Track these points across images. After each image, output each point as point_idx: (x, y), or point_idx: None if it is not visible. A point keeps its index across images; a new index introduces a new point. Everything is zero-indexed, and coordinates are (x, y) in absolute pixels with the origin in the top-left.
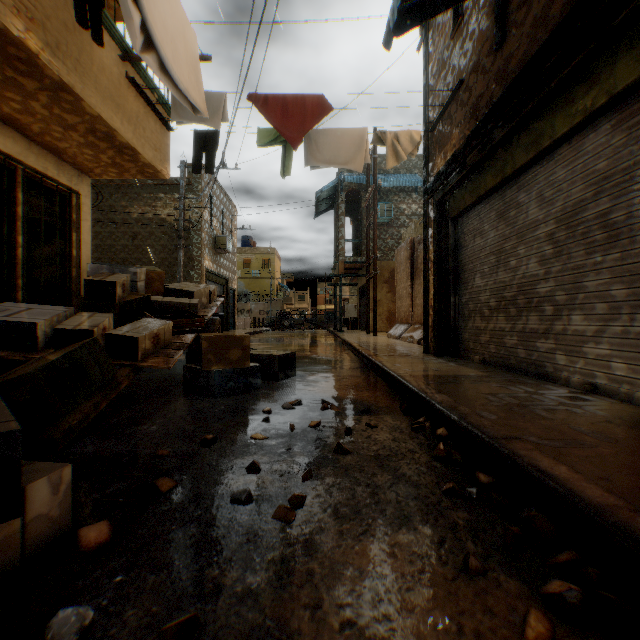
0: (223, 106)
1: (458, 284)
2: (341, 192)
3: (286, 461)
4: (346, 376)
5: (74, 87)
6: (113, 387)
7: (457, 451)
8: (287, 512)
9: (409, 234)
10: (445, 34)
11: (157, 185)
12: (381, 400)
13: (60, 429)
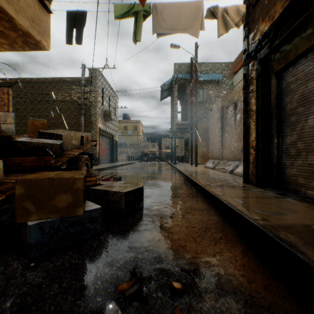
0: None
1: (280, 127)
2: (175, 84)
3: None
4: (189, 209)
5: None
6: None
7: None
8: None
9: (217, 105)
10: None
11: (72, 81)
12: (256, 275)
13: None
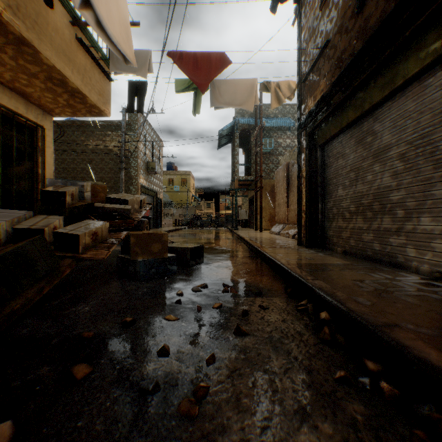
0: (149, 61)
1: (324, 194)
2: (236, 130)
3: (193, 343)
4: (241, 263)
5: (32, 42)
6: (56, 275)
7: (339, 333)
8: (191, 406)
9: (285, 160)
10: (315, 8)
11: (106, 125)
12: (269, 283)
13: (3, 313)
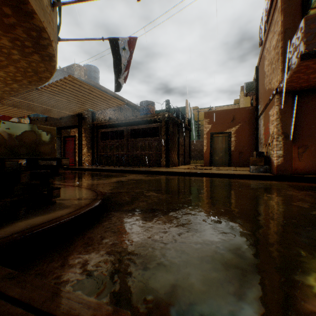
0: None
1: None
2: None
3: None
4: None
5: None
6: None
7: None
8: None
9: None
10: None
11: None
12: None
13: None
